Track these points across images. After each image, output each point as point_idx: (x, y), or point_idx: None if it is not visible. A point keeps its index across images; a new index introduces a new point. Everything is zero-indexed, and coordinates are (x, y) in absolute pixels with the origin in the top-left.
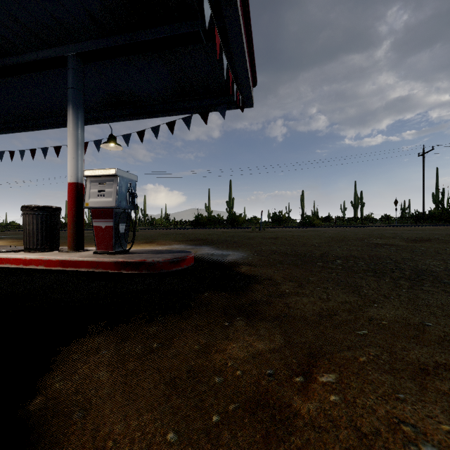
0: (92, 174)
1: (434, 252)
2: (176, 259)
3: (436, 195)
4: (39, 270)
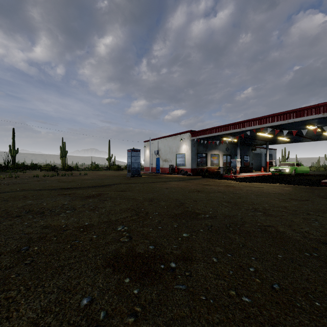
0: None
1: None
2: (326, 182)
3: None
4: None
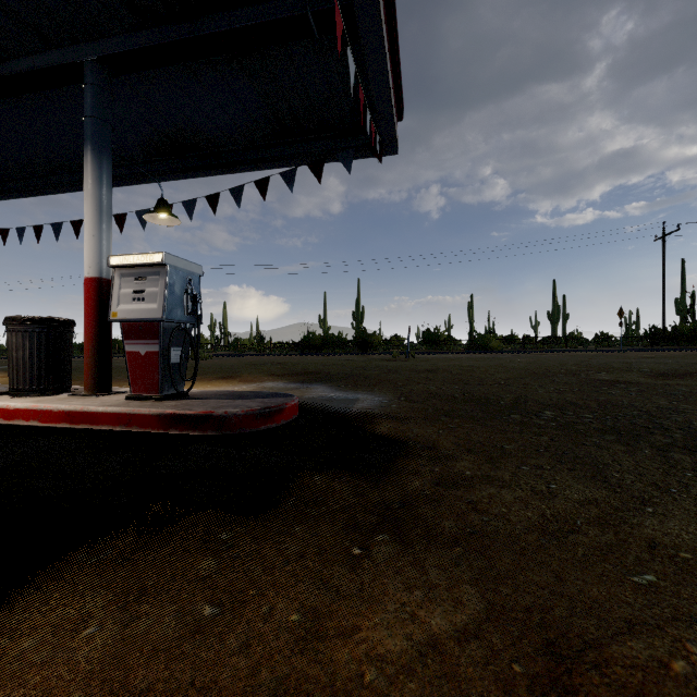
0: (123, 263)
1: None
2: (266, 410)
3: (682, 302)
4: (28, 428)
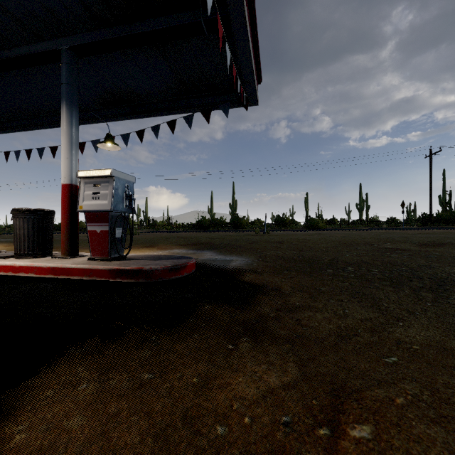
0: (86, 175)
1: (451, 258)
2: (175, 267)
3: (443, 197)
4: (28, 278)
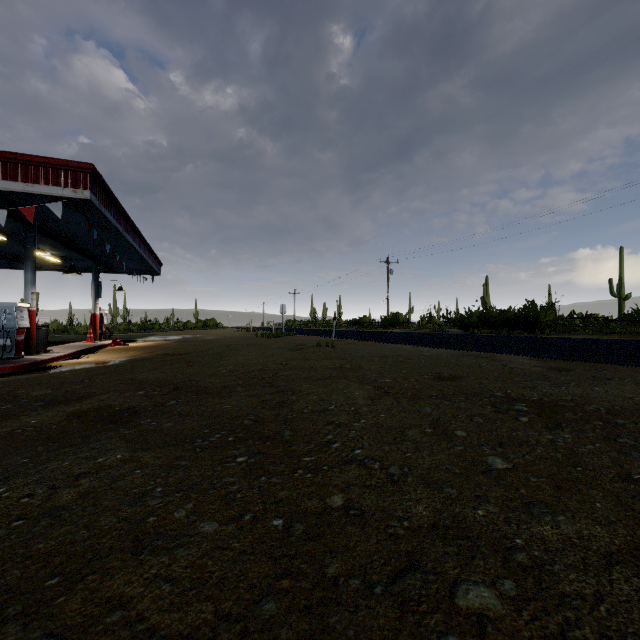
0: None
1: None
2: None
3: None
4: None
